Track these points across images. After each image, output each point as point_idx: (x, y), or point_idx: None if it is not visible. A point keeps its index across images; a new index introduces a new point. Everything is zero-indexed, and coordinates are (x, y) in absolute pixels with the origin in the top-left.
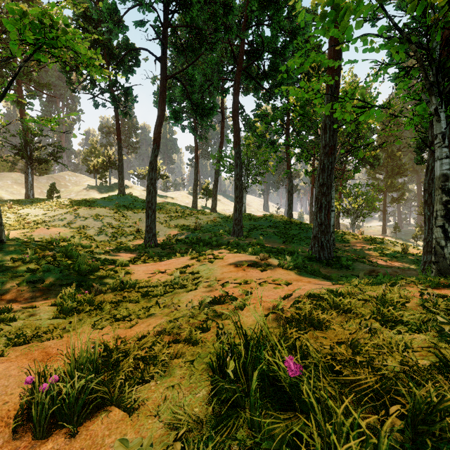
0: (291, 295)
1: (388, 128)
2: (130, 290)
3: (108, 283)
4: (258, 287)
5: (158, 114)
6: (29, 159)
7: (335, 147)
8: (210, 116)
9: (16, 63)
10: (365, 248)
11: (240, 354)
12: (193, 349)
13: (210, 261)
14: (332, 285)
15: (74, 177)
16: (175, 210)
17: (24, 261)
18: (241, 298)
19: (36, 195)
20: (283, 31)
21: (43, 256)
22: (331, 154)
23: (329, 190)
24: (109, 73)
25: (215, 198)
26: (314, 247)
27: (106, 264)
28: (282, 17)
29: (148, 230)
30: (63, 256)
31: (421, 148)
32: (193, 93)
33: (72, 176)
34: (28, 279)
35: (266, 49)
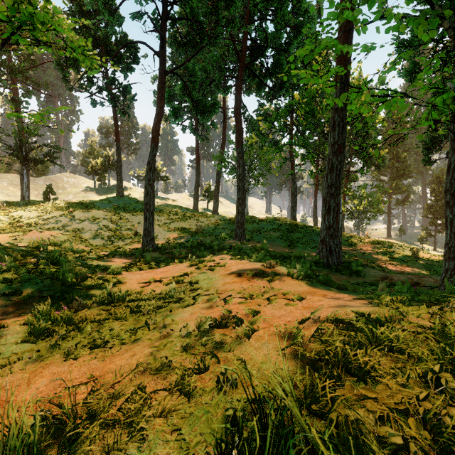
0: (309, 318)
1: (398, 126)
2: (118, 304)
3: (96, 294)
4: (266, 303)
5: (156, 112)
6: (25, 159)
7: (345, 145)
8: (211, 114)
9: (11, 61)
10: (374, 252)
11: (252, 427)
12: (184, 402)
13: (211, 269)
14: (353, 301)
15: (73, 179)
16: (175, 212)
17: (1, 270)
18: (248, 321)
19: (33, 197)
20: (287, 26)
21: (23, 264)
22: (340, 152)
23: (338, 191)
24: (107, 70)
25: (217, 200)
26: (322, 252)
27: (97, 272)
28: (286, 11)
29: (145, 234)
30: (50, 262)
31: (429, 148)
32: (194, 90)
33: (70, 178)
34: (2, 291)
35: (270, 45)
